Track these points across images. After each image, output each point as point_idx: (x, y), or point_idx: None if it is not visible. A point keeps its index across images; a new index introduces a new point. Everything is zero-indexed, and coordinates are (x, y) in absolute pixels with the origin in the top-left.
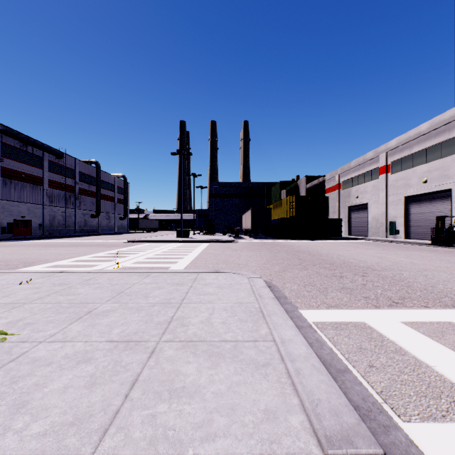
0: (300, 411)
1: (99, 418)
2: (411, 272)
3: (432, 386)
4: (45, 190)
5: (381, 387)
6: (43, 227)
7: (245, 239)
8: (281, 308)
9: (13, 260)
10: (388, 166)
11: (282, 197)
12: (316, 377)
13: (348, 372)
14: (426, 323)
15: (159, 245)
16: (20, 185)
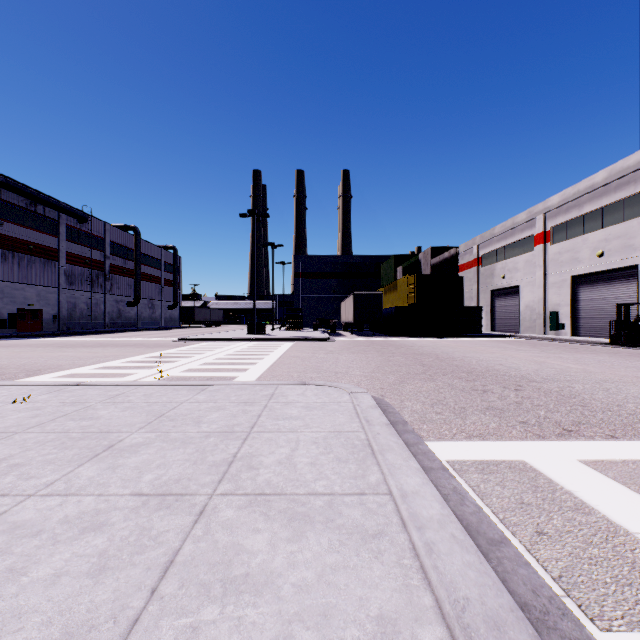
0: (436, 619)
1: (105, 633)
2: (585, 384)
3: (639, 567)
4: (61, 267)
5: (559, 568)
6: (59, 320)
7: (345, 336)
8: (399, 440)
9: (12, 367)
10: (548, 232)
11: (397, 277)
12: (458, 557)
13: (505, 543)
14: (616, 463)
15: (223, 345)
16: (26, 261)
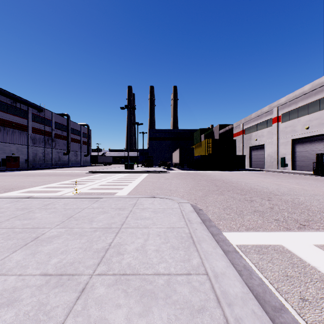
0: None
1: None
2: (305, 197)
3: None
4: (29, 134)
5: None
6: (28, 162)
7: (175, 170)
8: (209, 233)
9: None
10: (279, 116)
11: (201, 140)
12: None
13: (284, 310)
14: None
15: (111, 175)
16: (11, 131)
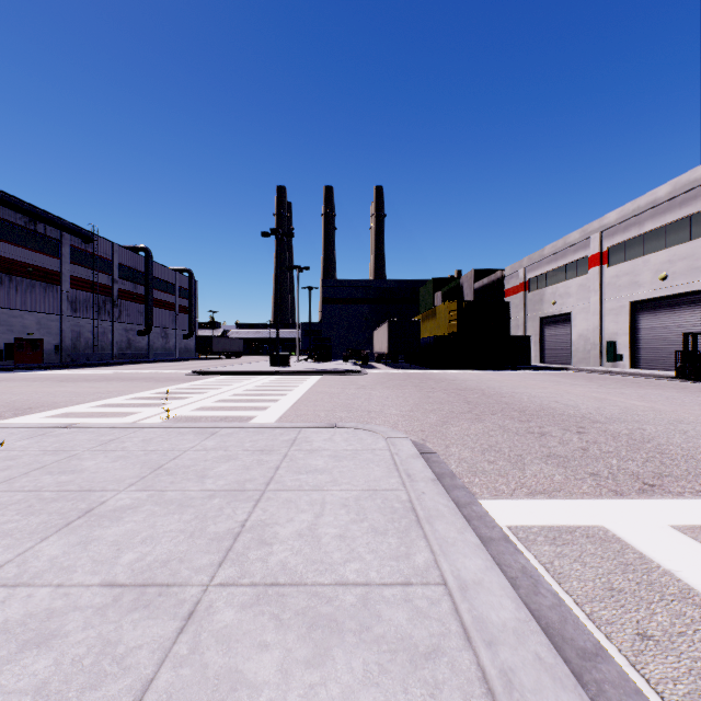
0: None
1: None
2: (658, 426)
3: None
4: (64, 292)
5: (680, 695)
6: (62, 351)
7: (378, 368)
8: (449, 502)
9: None
10: (604, 253)
11: (436, 303)
12: (551, 696)
13: (603, 657)
14: None
15: (242, 379)
16: (25, 285)
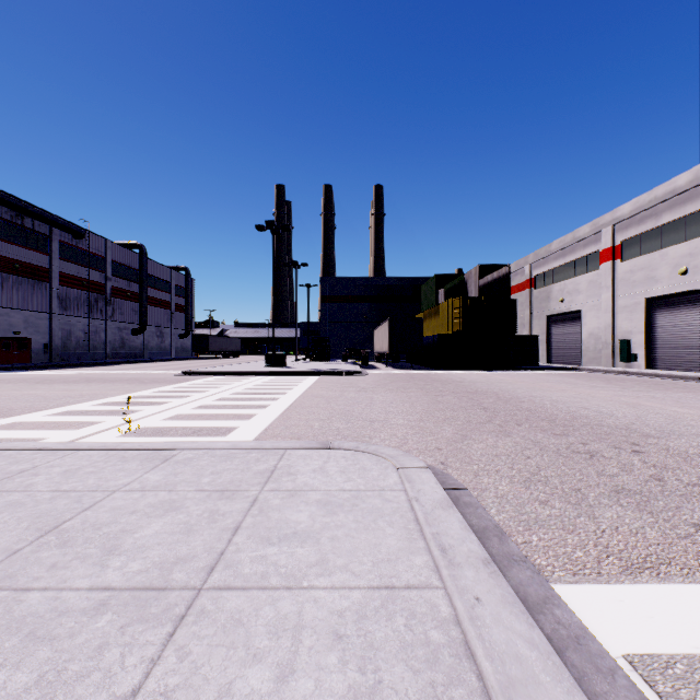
0: None
1: None
2: None
3: None
4: (54, 289)
5: None
6: (51, 350)
7: (379, 369)
8: (534, 630)
9: None
10: (617, 247)
11: (438, 301)
12: None
13: None
14: None
15: (233, 380)
16: (11, 281)
